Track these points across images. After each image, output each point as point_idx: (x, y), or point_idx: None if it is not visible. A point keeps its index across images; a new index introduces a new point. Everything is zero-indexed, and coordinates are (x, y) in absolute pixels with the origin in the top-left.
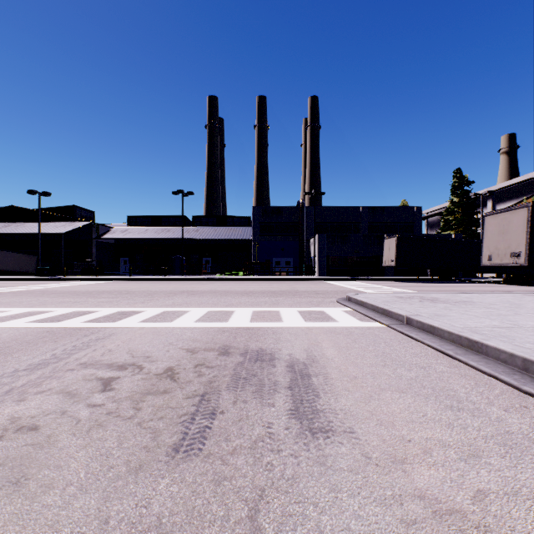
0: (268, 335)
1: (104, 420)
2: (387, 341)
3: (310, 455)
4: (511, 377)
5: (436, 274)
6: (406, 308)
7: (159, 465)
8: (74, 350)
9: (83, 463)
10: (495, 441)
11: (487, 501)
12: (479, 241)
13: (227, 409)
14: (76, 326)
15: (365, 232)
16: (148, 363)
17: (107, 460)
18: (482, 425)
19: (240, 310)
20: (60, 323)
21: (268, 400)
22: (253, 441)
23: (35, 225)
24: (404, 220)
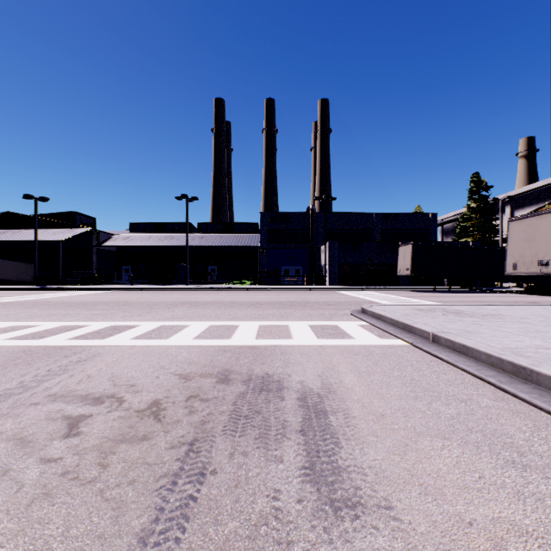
0: (275, 356)
1: (55, 486)
2: (414, 364)
3: None
4: None
5: (453, 284)
6: (430, 323)
7: None
8: (47, 375)
9: None
10: None
11: None
12: (499, 249)
13: (221, 466)
14: (58, 344)
15: (377, 239)
16: (130, 394)
17: None
18: None
19: (245, 325)
20: (42, 340)
21: (274, 452)
22: (252, 525)
23: (32, 232)
24: (418, 227)
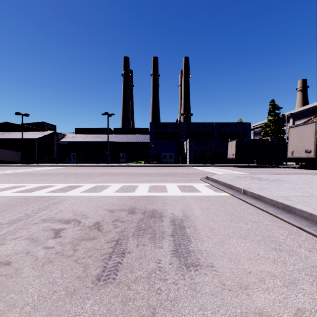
0: (158, 201)
1: (53, 258)
2: (232, 205)
3: (186, 283)
4: (311, 228)
5: (259, 163)
6: (243, 184)
7: (87, 290)
8: (39, 210)
9: (36, 288)
10: (305, 273)
11: (304, 316)
12: (285, 143)
13: (132, 250)
14: (41, 195)
15: (216, 137)
16: (84, 219)
17: (52, 287)
18: (296, 262)
19: (142, 185)
20: (32, 193)
21: (158, 244)
22: (148, 273)
23: (20, 133)
24: (240, 130)
